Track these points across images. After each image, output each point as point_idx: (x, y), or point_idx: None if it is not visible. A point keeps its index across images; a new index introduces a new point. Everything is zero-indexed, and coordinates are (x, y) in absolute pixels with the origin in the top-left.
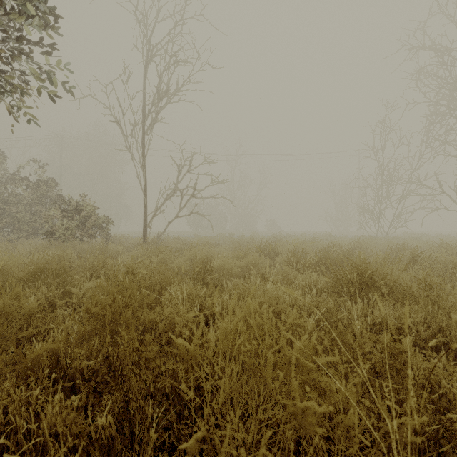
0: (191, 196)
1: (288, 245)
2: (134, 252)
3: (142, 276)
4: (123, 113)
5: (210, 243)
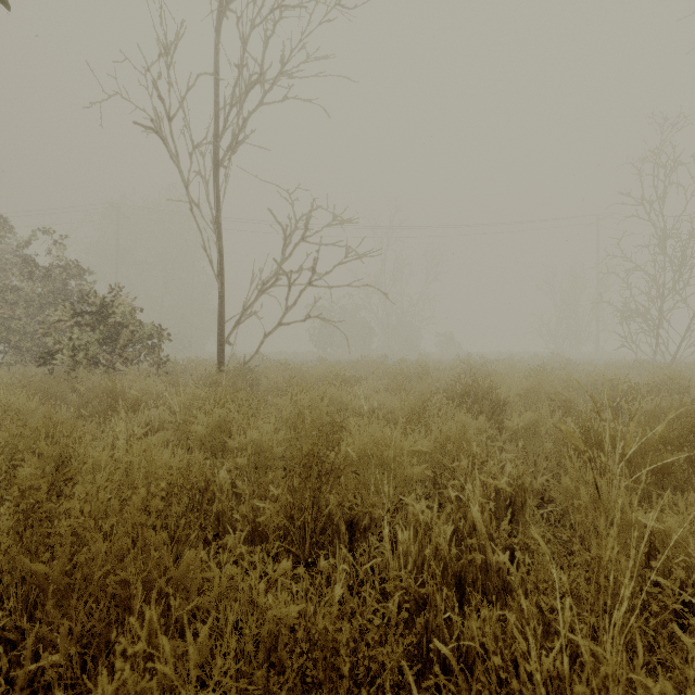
0: (308, 283)
1: (516, 385)
2: (179, 397)
3: (102, 508)
4: (169, 116)
5: (343, 376)
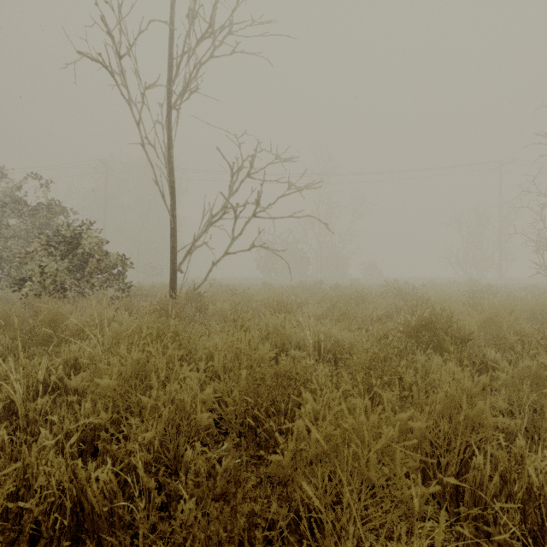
0: (252, 215)
1: (473, 316)
2: (117, 328)
3: None
4: (118, 54)
5: (286, 302)
